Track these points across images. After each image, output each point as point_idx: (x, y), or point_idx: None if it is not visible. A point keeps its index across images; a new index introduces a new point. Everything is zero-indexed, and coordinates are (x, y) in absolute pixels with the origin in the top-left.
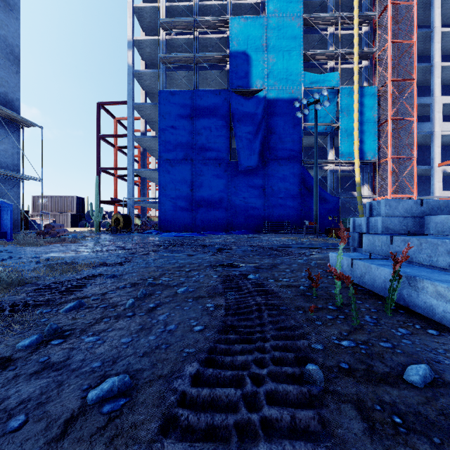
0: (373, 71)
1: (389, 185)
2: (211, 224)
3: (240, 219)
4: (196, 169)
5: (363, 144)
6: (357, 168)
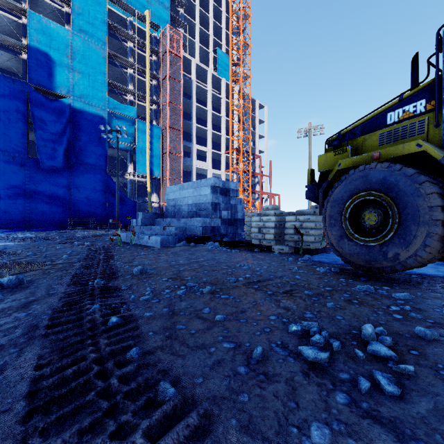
0: (160, 115)
1: None
2: (0, 221)
3: (42, 216)
4: None
5: (153, 165)
6: (148, 181)
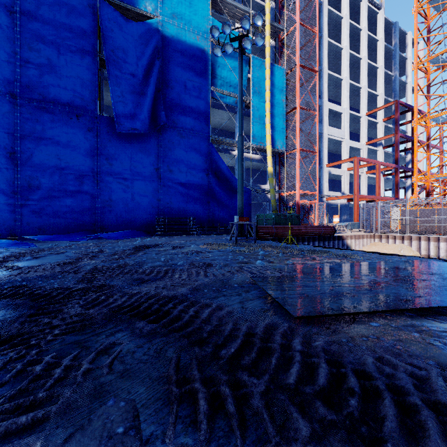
0: (279, 54)
1: (298, 180)
2: (59, 221)
3: (118, 213)
4: (24, 115)
5: (274, 130)
6: (270, 156)
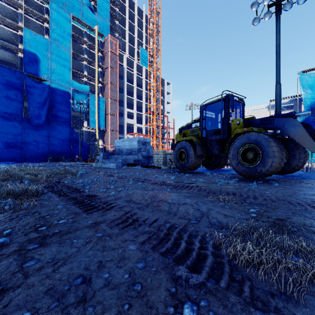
0: (104, 90)
1: (109, 141)
2: (7, 157)
3: (32, 154)
4: None
5: (100, 122)
6: (97, 132)
